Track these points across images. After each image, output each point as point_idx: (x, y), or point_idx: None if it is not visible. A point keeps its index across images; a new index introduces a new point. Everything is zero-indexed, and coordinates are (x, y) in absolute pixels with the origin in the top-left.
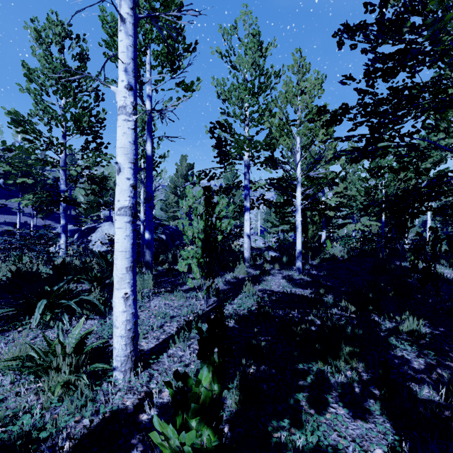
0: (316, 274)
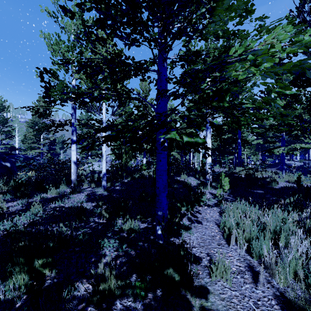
0: (117, 189)
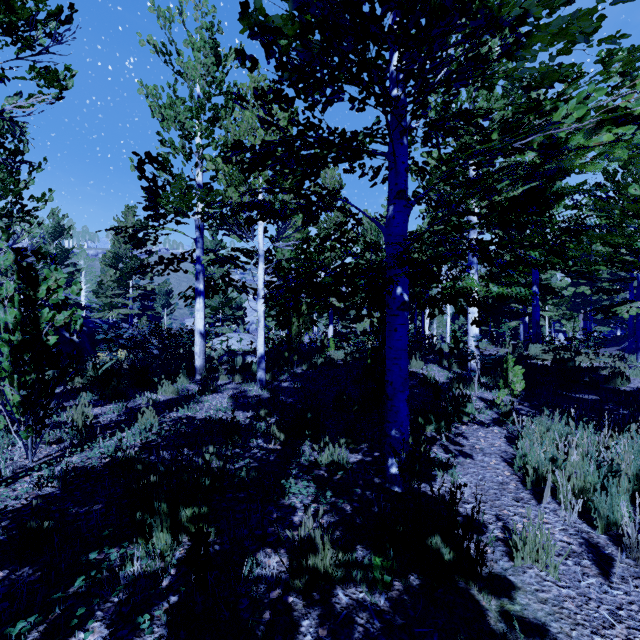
0: (286, 386)
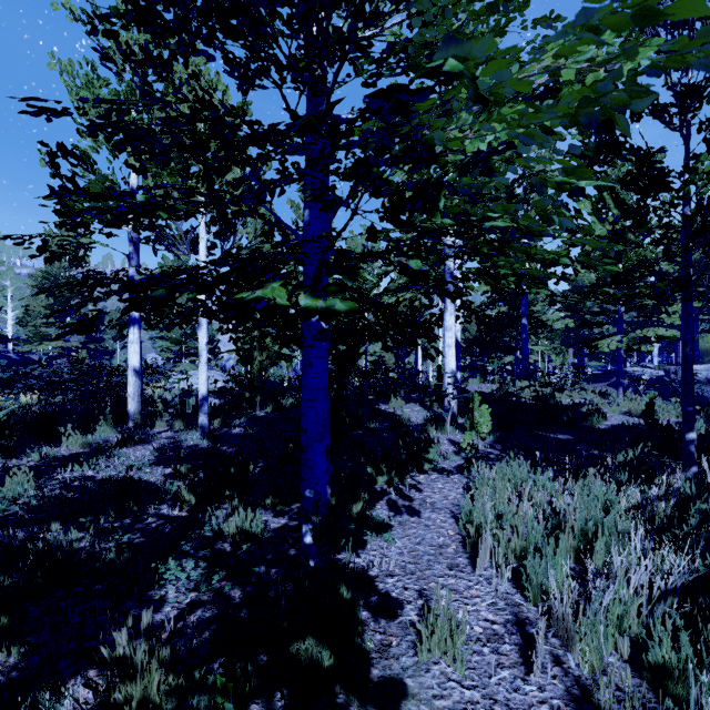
0: (235, 433)
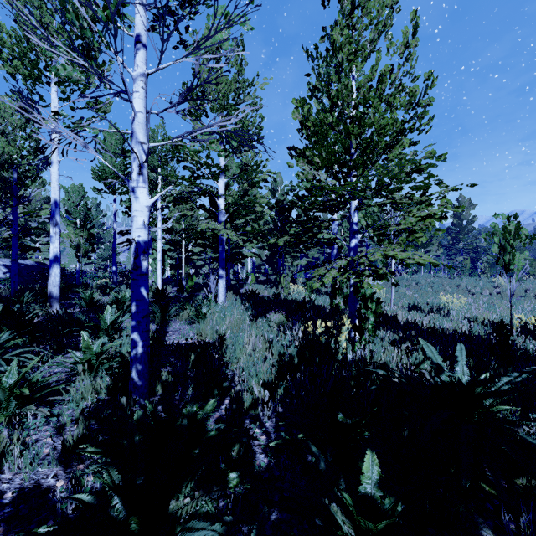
0: None
